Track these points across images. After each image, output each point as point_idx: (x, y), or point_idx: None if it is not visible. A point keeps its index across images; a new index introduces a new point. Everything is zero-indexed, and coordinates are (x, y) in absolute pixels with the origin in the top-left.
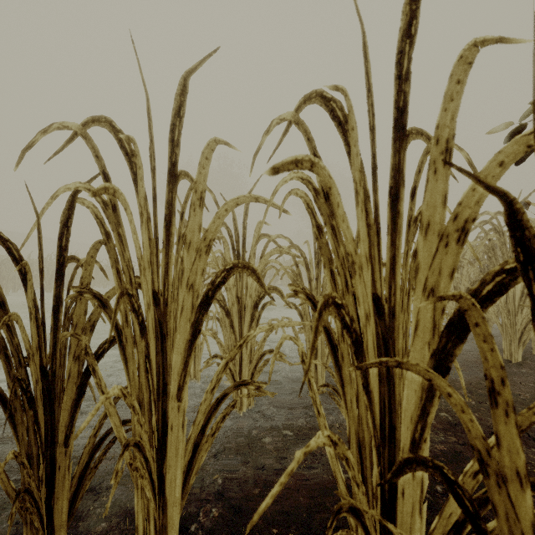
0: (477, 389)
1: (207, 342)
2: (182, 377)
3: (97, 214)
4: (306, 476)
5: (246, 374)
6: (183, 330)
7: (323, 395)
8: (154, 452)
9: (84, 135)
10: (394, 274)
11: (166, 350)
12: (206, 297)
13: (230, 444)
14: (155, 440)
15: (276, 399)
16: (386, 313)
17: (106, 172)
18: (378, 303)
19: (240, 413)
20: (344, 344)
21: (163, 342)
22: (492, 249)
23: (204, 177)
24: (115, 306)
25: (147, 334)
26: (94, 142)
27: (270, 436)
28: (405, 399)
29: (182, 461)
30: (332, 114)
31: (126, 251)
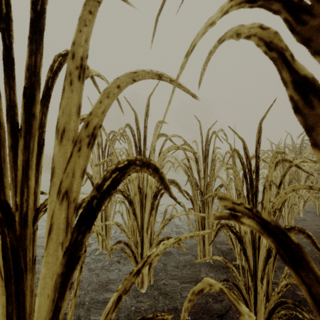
0: None
1: (106, 241)
2: None
3: None
4: None
5: None
6: (52, 260)
7: (210, 268)
8: None
9: None
10: None
11: (24, 293)
12: (88, 208)
13: None
14: None
15: (172, 272)
16: None
17: None
18: None
19: (141, 289)
20: None
21: (18, 280)
22: None
23: (86, 37)
24: None
25: None
26: None
27: None
28: None
29: None
30: None
31: None
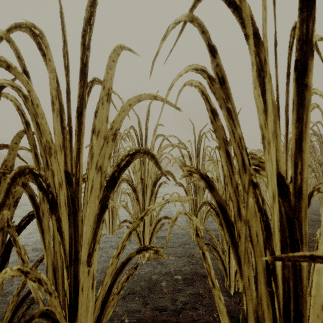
0: (309, 243)
1: (117, 212)
2: (92, 245)
3: (18, 106)
4: (193, 317)
5: (147, 233)
6: (92, 205)
7: None
8: (66, 312)
9: (7, 39)
10: (301, 151)
11: (78, 223)
12: (112, 177)
13: (135, 287)
14: (68, 300)
15: (168, 250)
16: (290, 192)
17: (26, 70)
18: (280, 182)
19: (143, 261)
20: (241, 222)
21: (75, 216)
22: (312, 147)
23: (111, 76)
24: (8, 185)
25: (58, 210)
26: (16, 45)
27: (165, 281)
28: (314, 284)
29: (92, 317)
30: (227, 1)
31: (43, 137)
